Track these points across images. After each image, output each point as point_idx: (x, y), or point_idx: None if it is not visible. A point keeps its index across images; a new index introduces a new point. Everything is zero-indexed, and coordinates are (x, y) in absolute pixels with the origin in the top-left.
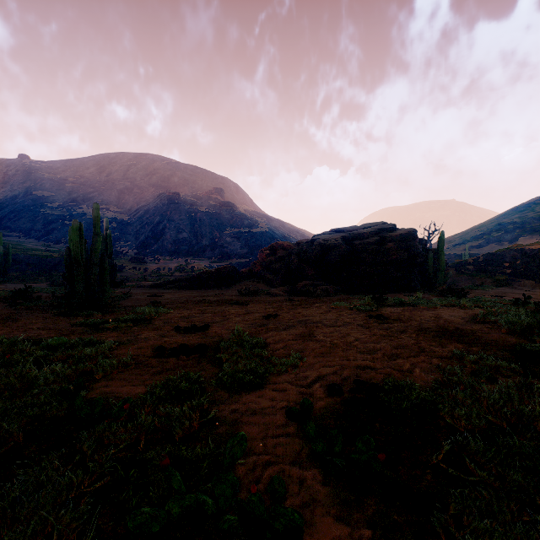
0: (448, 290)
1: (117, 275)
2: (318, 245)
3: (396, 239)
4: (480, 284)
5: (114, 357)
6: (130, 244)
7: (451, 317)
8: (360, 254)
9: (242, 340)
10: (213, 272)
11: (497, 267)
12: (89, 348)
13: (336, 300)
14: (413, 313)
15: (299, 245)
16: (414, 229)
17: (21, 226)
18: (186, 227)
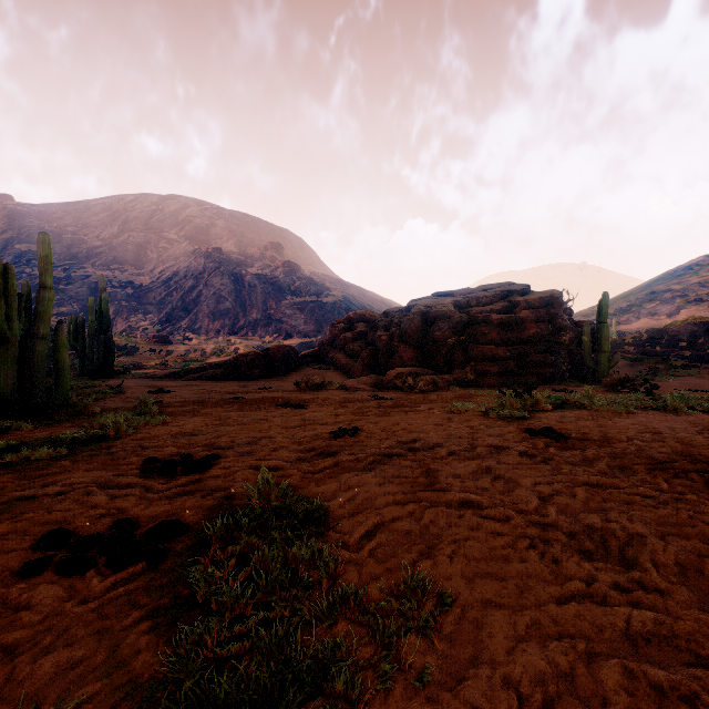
0: (622, 382)
1: (126, 360)
2: (418, 314)
3: (535, 304)
4: (652, 373)
5: None
6: (151, 317)
7: (682, 433)
8: (482, 327)
9: (273, 507)
10: (259, 355)
11: (670, 349)
12: None
13: (451, 399)
14: (599, 423)
15: (387, 315)
16: (559, 292)
17: None
18: (229, 294)
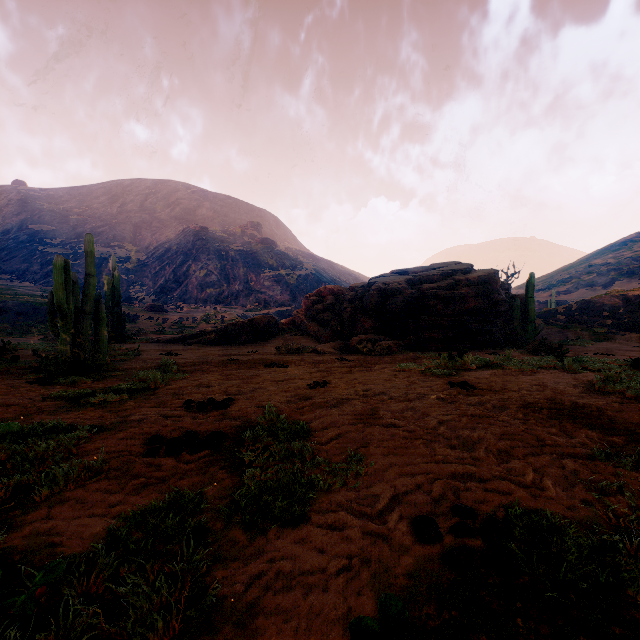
0: (542, 347)
1: (129, 327)
2: (377, 290)
3: (474, 282)
4: (576, 338)
5: (82, 455)
6: (147, 289)
7: (560, 386)
8: (430, 301)
9: (276, 425)
10: (246, 324)
11: (594, 318)
12: (48, 441)
13: (401, 360)
14: (505, 379)
15: (352, 289)
16: (496, 271)
17: (14, 267)
18: (215, 268)
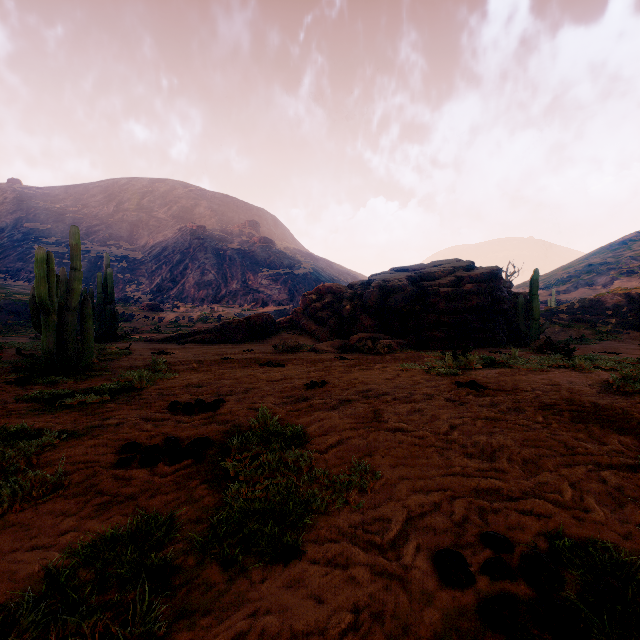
0: (547, 345)
1: (124, 326)
2: (377, 287)
3: (477, 279)
4: (580, 337)
5: (43, 466)
6: (143, 288)
7: (575, 385)
8: (431, 298)
9: (269, 430)
10: (242, 322)
11: (597, 316)
12: (6, 449)
13: (403, 359)
14: (515, 378)
15: (351, 287)
16: (498, 268)
17: (8, 266)
18: (212, 267)
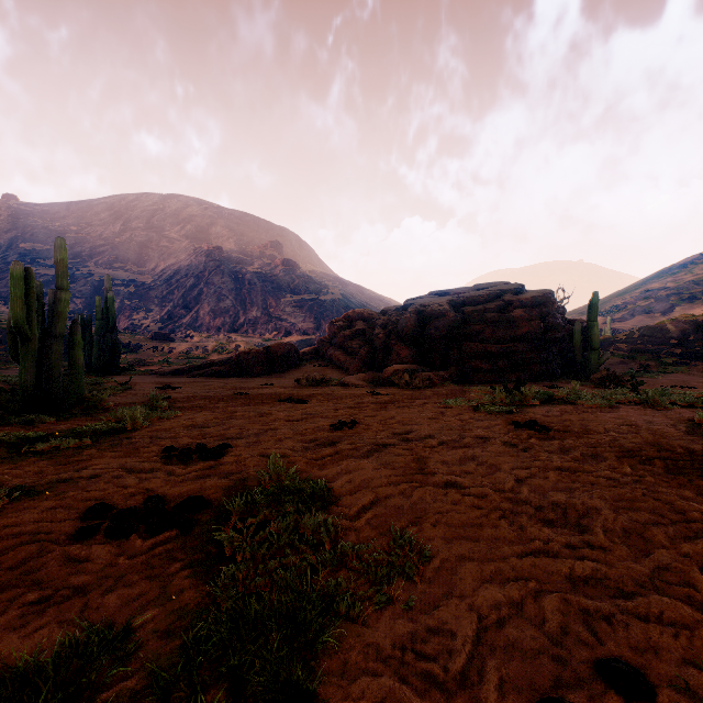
0: (610, 378)
1: (130, 357)
2: (414, 313)
3: (527, 304)
4: (642, 370)
5: None
6: (153, 315)
7: (656, 426)
8: (476, 325)
9: (283, 486)
10: (261, 353)
11: (661, 346)
12: None
13: (445, 394)
14: (582, 417)
15: (385, 313)
16: (551, 291)
17: (1, 290)
18: (230, 292)
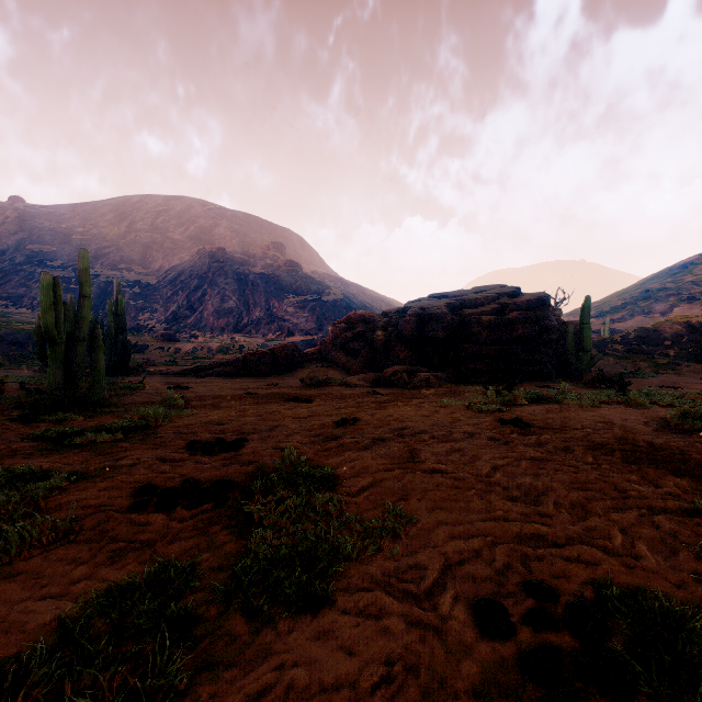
0: (600, 379)
1: (137, 358)
2: (413, 316)
3: (523, 307)
4: (635, 370)
5: (52, 510)
6: (158, 316)
7: (629, 423)
8: (473, 328)
9: (296, 471)
10: (266, 354)
11: (655, 347)
12: (11, 492)
13: (442, 394)
14: (564, 415)
15: (385, 315)
16: (546, 294)
17: (9, 292)
18: (233, 293)
